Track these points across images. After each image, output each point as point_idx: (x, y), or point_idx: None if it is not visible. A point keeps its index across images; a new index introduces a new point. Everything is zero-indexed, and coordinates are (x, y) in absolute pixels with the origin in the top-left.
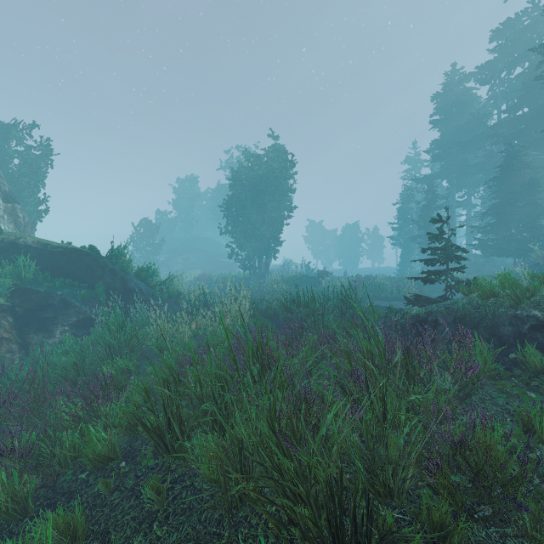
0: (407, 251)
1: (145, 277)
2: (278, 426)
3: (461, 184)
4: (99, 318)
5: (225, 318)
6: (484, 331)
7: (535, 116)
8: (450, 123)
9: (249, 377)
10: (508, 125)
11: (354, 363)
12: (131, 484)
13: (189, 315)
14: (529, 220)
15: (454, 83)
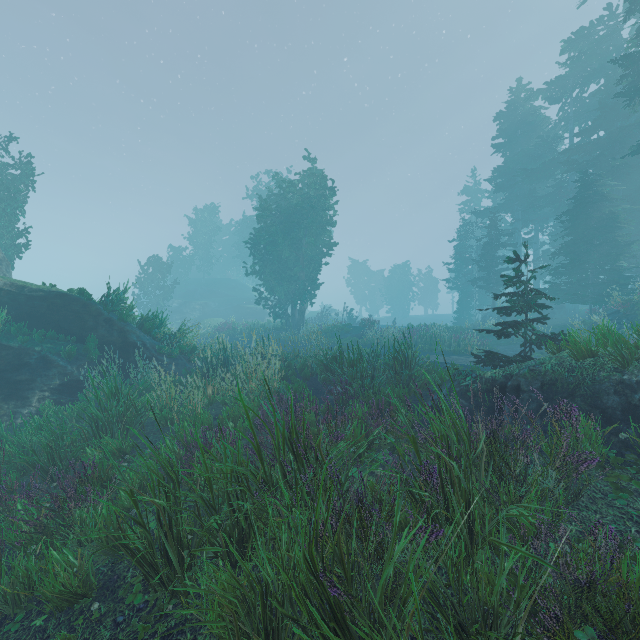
0: (466, 296)
1: (150, 328)
2: (321, 562)
3: (527, 218)
4: (89, 380)
5: (250, 380)
6: (583, 402)
7: (612, 141)
8: (515, 148)
9: (279, 472)
10: (582, 150)
11: (421, 449)
12: (106, 638)
13: (203, 378)
14: (607, 261)
15: (519, 101)
